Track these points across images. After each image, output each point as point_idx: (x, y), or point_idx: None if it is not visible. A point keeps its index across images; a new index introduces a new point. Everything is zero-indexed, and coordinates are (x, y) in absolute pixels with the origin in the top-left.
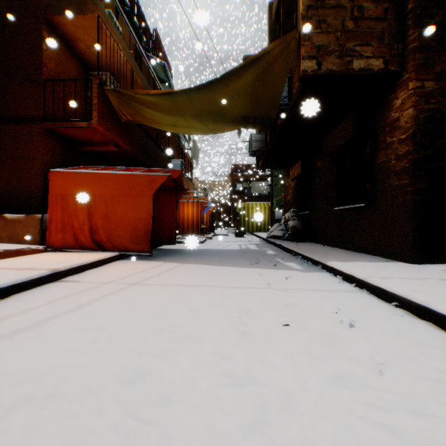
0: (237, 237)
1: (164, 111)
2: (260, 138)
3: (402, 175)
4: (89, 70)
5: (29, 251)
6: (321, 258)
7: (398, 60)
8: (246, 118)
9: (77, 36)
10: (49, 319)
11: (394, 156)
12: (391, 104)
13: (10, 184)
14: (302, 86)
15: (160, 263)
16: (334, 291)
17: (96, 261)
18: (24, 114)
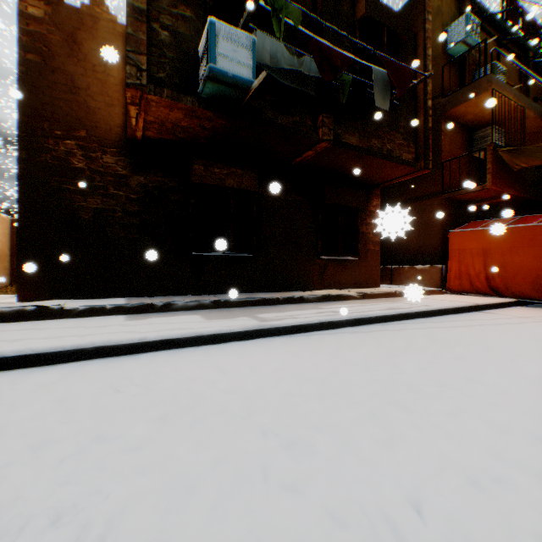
0: None
1: None
2: None
3: None
4: (470, 130)
5: (436, 291)
6: None
7: None
8: None
9: (465, 112)
10: (500, 323)
11: None
12: None
13: (415, 244)
14: None
15: None
16: None
17: (498, 303)
18: (425, 192)
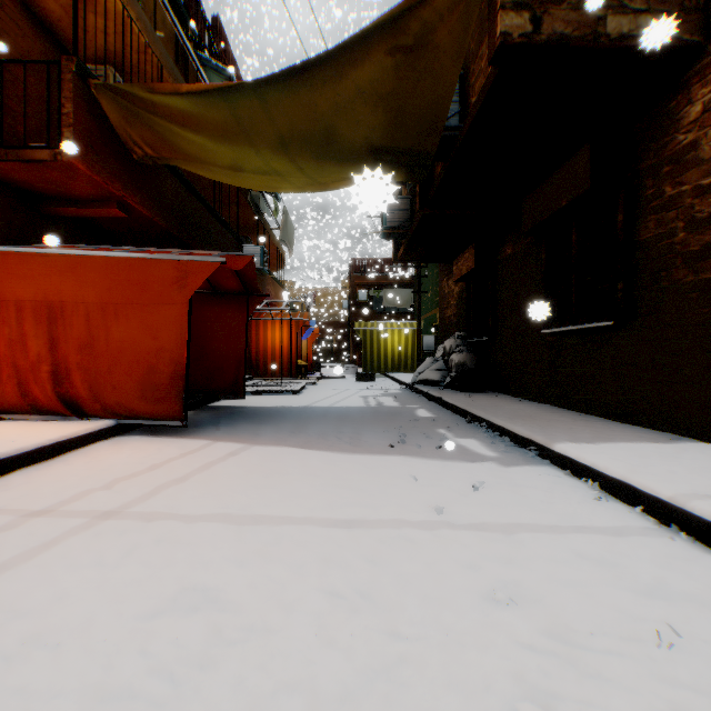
0: (359, 382)
1: (215, 135)
2: (402, 205)
3: (705, 262)
4: None
5: None
6: (536, 434)
7: (697, 22)
8: (378, 153)
9: None
10: None
11: (683, 223)
12: (676, 116)
13: None
14: (495, 77)
15: (199, 445)
16: (603, 533)
17: (50, 445)
18: None
